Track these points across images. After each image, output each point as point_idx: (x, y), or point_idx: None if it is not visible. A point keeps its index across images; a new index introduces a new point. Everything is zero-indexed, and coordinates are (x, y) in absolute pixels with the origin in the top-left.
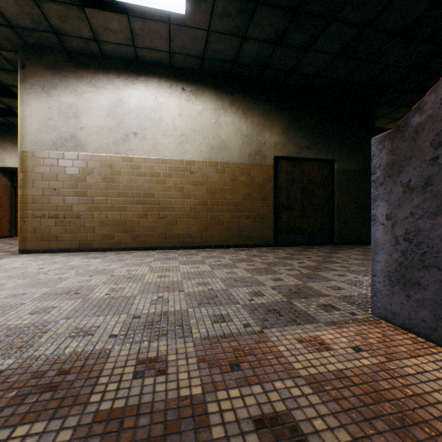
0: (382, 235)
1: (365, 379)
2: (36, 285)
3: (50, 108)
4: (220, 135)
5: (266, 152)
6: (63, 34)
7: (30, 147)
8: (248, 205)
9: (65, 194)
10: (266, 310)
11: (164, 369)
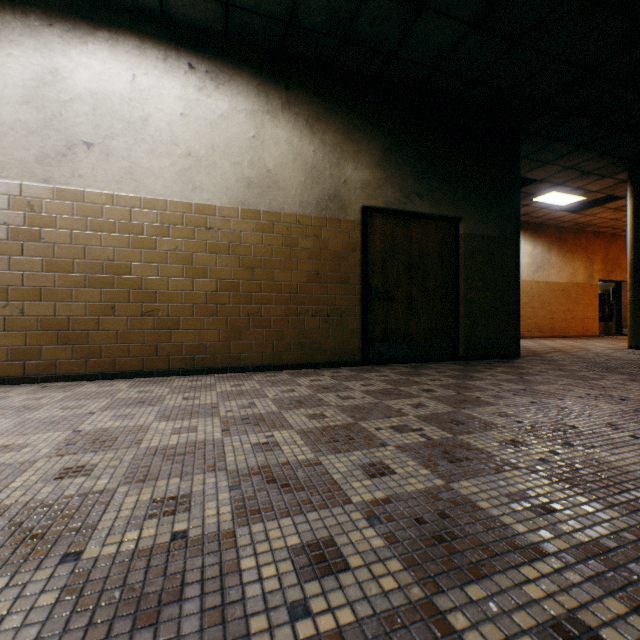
0: None
1: None
2: None
3: None
4: (264, 161)
5: (349, 199)
6: None
7: None
8: (316, 292)
9: None
10: None
11: None
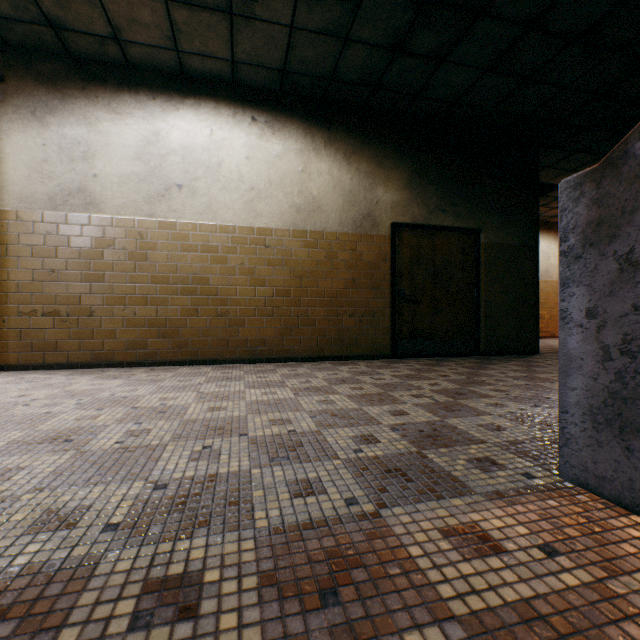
0: (580, 343)
1: (577, 622)
2: (4, 426)
3: (44, 145)
4: (310, 190)
5: (380, 217)
6: (65, 28)
7: (13, 205)
8: (352, 296)
9: (70, 278)
10: (384, 470)
11: (194, 603)
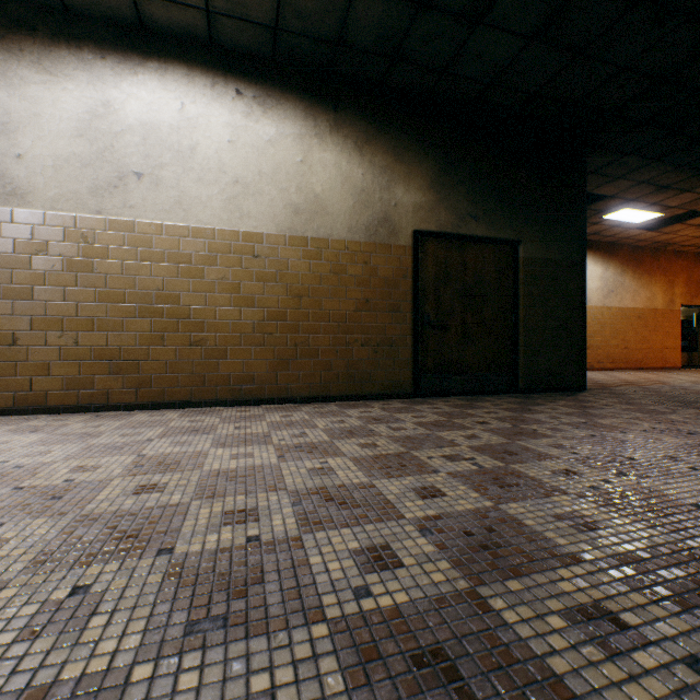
0: None
1: None
2: None
3: None
4: (312, 186)
5: (399, 223)
6: None
7: None
8: (365, 320)
9: None
10: (411, 658)
11: None
